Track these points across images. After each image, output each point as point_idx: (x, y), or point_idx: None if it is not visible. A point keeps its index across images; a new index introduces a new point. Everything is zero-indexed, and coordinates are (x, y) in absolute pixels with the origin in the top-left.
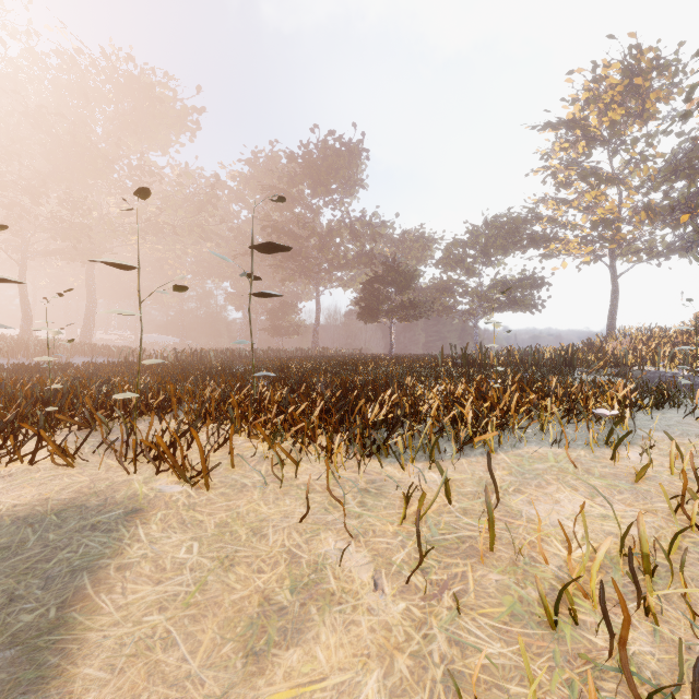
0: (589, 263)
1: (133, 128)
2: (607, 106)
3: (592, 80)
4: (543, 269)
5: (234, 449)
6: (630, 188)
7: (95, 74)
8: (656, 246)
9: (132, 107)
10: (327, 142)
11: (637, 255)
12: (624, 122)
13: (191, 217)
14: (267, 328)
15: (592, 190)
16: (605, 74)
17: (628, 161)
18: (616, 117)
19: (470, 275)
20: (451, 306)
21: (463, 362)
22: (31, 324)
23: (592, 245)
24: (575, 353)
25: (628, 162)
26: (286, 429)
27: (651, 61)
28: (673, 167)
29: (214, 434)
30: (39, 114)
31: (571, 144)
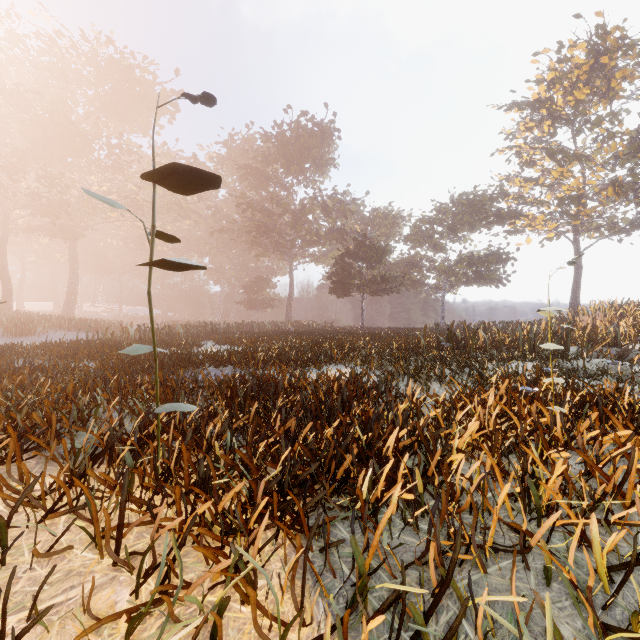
0: (551, 239)
1: (114, 109)
2: (573, 85)
3: (558, 60)
4: (508, 244)
5: (53, 634)
6: (597, 165)
7: (76, 57)
8: (618, 222)
9: (111, 88)
10: (300, 123)
11: (598, 231)
12: (589, 102)
13: (170, 195)
14: (242, 301)
15: (560, 167)
16: (571, 54)
17: (595, 138)
18: (581, 96)
19: (437, 251)
20: (419, 280)
21: (450, 343)
22: (11, 299)
23: (557, 221)
24: (569, 332)
25: (595, 139)
26: (199, 542)
27: (617, 41)
28: (638, 144)
29: (59, 541)
30: (17, 92)
31: (537, 123)
